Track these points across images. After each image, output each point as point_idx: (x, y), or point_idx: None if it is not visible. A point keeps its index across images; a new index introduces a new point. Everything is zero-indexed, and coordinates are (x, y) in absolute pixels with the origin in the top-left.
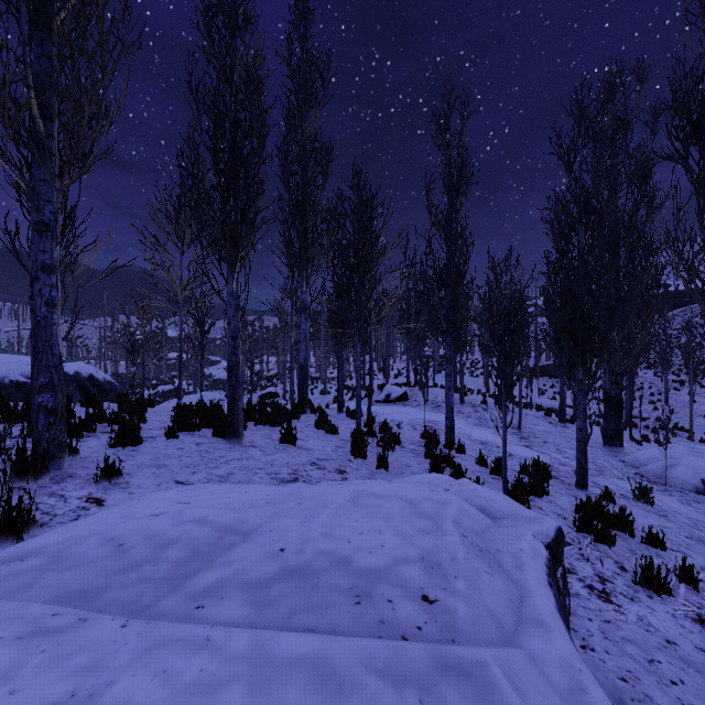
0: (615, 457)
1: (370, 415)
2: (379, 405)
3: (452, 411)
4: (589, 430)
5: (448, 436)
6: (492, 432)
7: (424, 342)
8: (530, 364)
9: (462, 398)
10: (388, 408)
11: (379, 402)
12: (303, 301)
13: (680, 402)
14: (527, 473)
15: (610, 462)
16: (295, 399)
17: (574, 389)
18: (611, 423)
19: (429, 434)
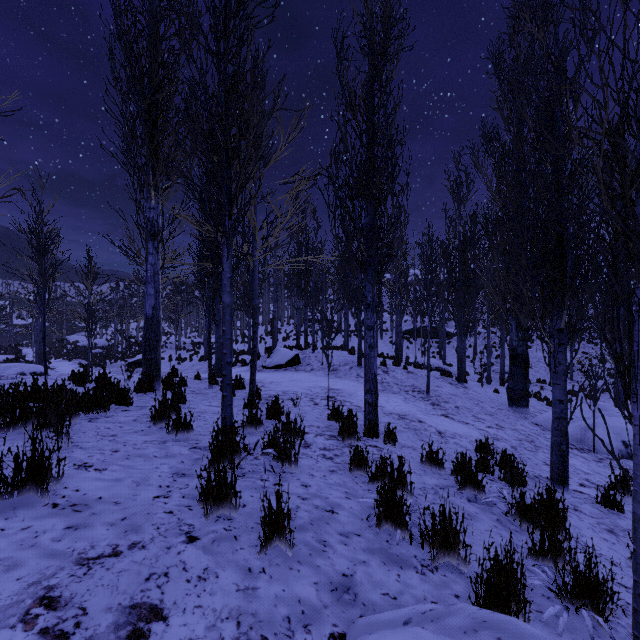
0: (527, 420)
1: (254, 390)
2: (267, 372)
3: (375, 380)
4: (482, 388)
5: (370, 418)
6: (402, 399)
7: (317, 299)
8: (407, 326)
9: (360, 360)
10: (277, 374)
11: (267, 368)
12: (151, 221)
13: (534, 358)
14: (507, 478)
15: (528, 426)
16: (170, 366)
17: (551, 343)
18: (519, 382)
19: (346, 419)
